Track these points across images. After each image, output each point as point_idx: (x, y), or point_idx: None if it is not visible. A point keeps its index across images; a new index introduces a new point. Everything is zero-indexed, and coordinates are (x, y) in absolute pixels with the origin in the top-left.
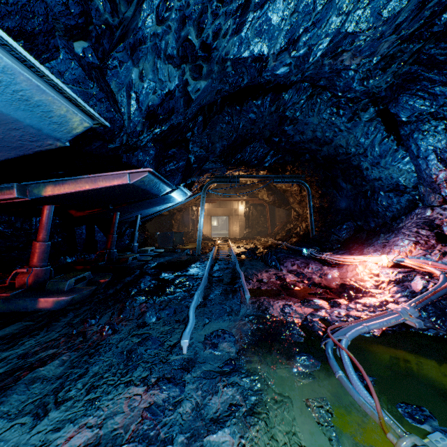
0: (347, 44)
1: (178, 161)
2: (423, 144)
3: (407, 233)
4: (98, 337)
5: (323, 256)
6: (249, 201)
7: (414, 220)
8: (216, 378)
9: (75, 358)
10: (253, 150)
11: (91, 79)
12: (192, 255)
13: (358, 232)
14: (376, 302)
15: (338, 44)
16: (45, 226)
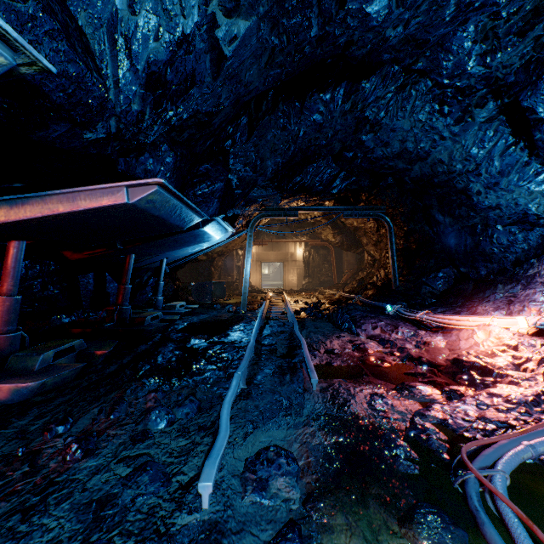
0: None
1: (213, 182)
2: None
3: None
4: (57, 464)
5: (417, 316)
6: (310, 243)
7: None
8: None
9: None
10: (317, 171)
11: None
12: (235, 313)
13: (461, 283)
14: (527, 396)
15: None
16: (11, 272)
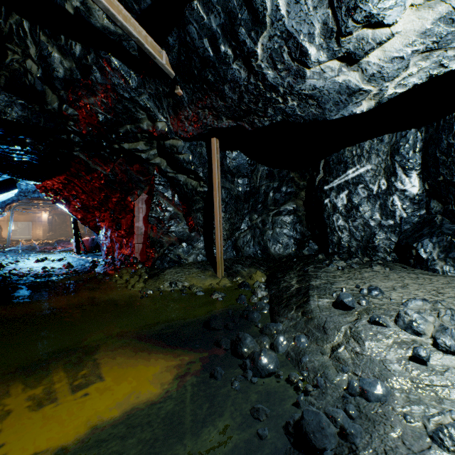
0: None
1: None
2: None
3: None
4: None
5: None
6: (52, 211)
7: None
8: (29, 253)
9: None
10: None
11: None
12: (4, 247)
13: None
14: None
15: None
16: None
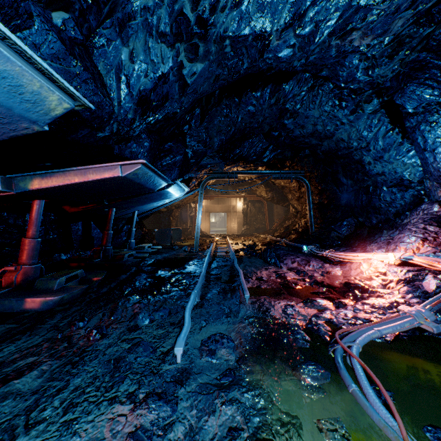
0: (358, 20)
1: (175, 155)
2: (431, 137)
3: (414, 229)
4: (84, 343)
5: (324, 253)
6: (247, 198)
7: (420, 216)
8: (214, 393)
9: (56, 368)
10: (252, 145)
11: (73, 56)
12: (190, 252)
13: (359, 229)
14: (385, 303)
15: (348, 20)
16: (35, 222)
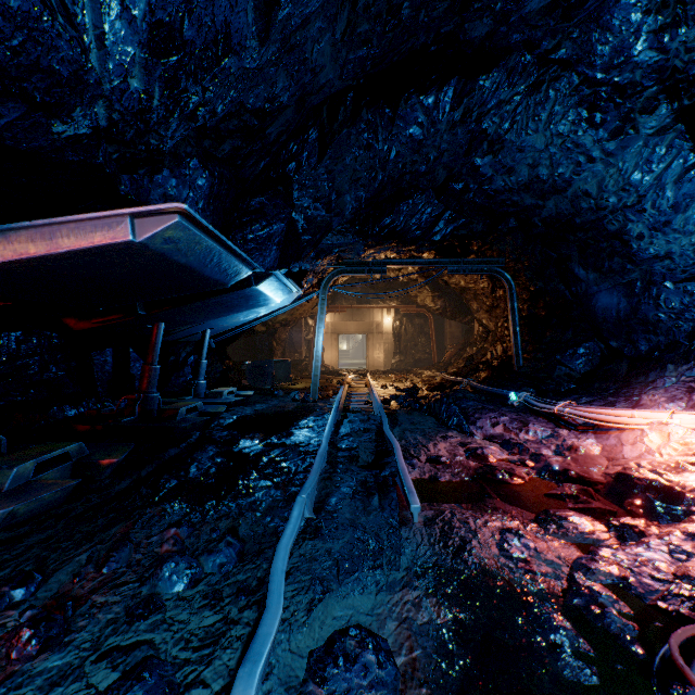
0: None
1: (270, 222)
2: None
3: None
4: None
5: (555, 408)
6: (401, 309)
7: None
8: None
9: None
10: (414, 210)
11: None
12: (303, 402)
13: (610, 362)
14: None
15: None
16: None
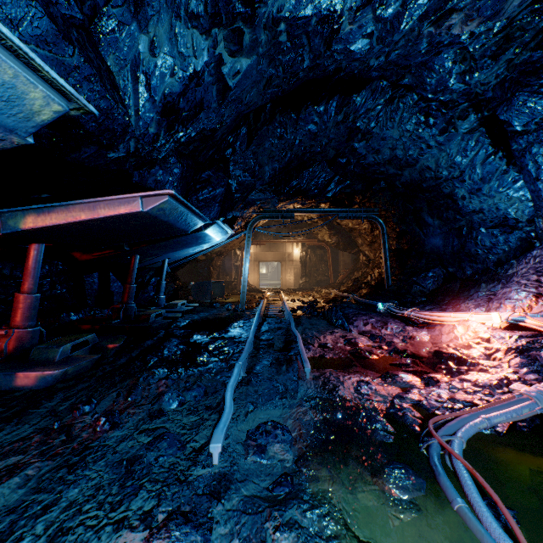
0: None
1: (214, 187)
2: None
3: (523, 282)
4: (89, 435)
5: (405, 313)
6: (306, 243)
7: (531, 264)
8: (263, 512)
9: (46, 473)
10: (313, 175)
11: (68, 41)
12: (234, 311)
13: (449, 282)
14: (492, 380)
15: None
16: (32, 272)
